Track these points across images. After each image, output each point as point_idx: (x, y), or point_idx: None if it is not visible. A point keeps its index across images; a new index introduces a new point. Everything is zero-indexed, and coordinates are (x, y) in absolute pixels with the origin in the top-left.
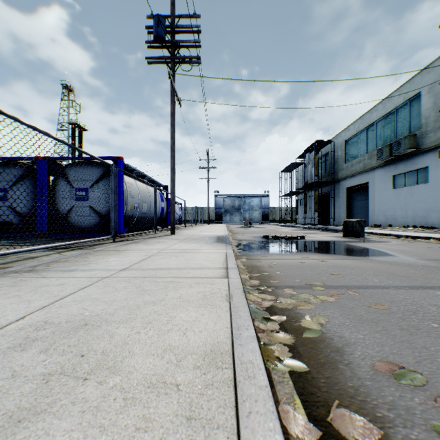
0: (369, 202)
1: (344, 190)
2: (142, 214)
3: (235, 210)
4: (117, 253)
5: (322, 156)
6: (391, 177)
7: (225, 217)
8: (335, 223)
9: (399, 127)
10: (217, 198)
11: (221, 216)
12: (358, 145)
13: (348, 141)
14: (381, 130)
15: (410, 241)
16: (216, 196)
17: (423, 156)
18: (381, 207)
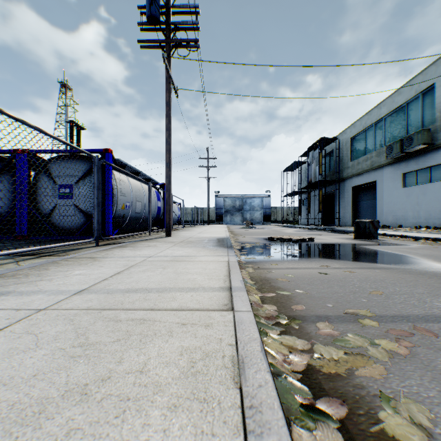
0: (377, 202)
1: (350, 189)
2: (136, 214)
3: (236, 210)
4: (91, 262)
5: (326, 154)
6: (401, 175)
7: (226, 218)
8: (339, 223)
9: (411, 122)
10: (217, 198)
11: (221, 217)
12: (365, 142)
13: (354, 139)
14: (391, 126)
15: (433, 244)
16: (217, 196)
17: (438, 152)
18: (391, 207)
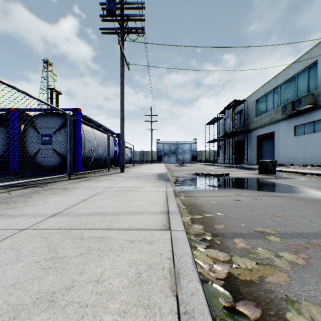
0: (275, 147)
1: (255, 137)
2: (98, 156)
3: (171, 153)
4: (64, 191)
5: (238, 112)
6: (293, 127)
7: (164, 158)
8: (247, 162)
9: (299, 88)
10: (158, 144)
11: (161, 158)
12: (266, 103)
13: (258, 101)
14: (285, 91)
15: (316, 178)
16: (158, 143)
17: (319, 110)
18: (285, 150)
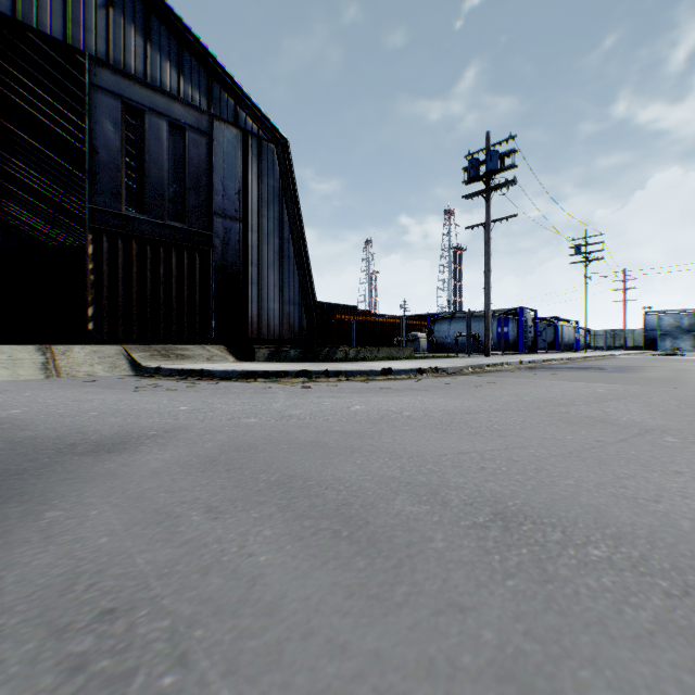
0: None
1: None
2: (564, 342)
3: (680, 331)
4: None
5: None
6: None
7: (662, 342)
8: None
9: None
10: (646, 316)
11: (653, 342)
12: None
13: None
14: None
15: None
16: (645, 314)
17: None
18: None
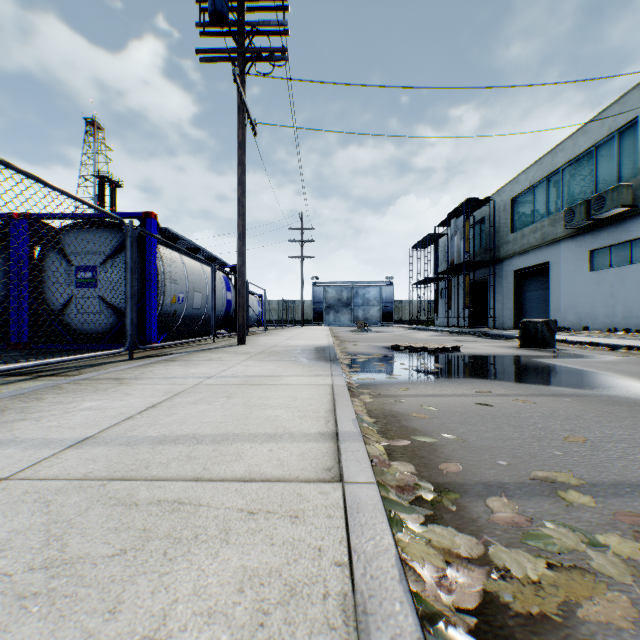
0: (551, 292)
1: (510, 274)
2: (193, 311)
3: (342, 305)
4: (114, 386)
5: (475, 223)
6: (587, 253)
7: (328, 316)
8: (495, 324)
9: (601, 174)
10: (316, 287)
11: (321, 315)
12: (533, 205)
13: (516, 200)
14: (571, 181)
15: None
16: (315, 285)
17: None
18: (571, 300)
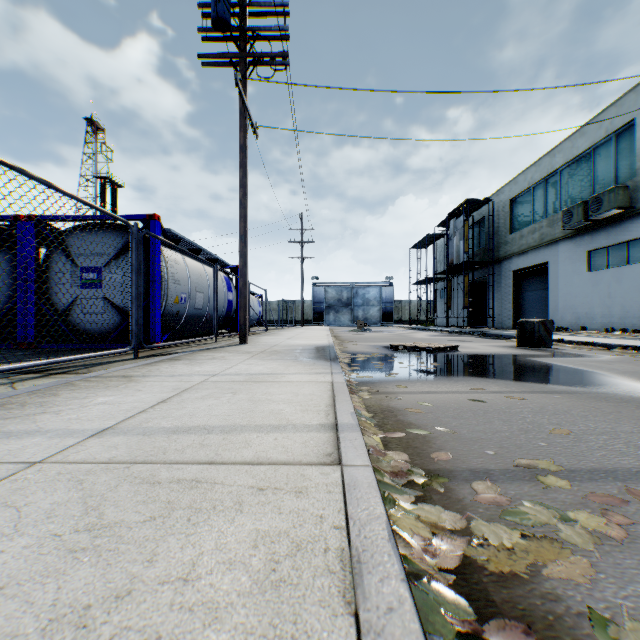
0: (549, 293)
1: (509, 274)
2: (195, 311)
3: (342, 305)
4: (124, 383)
5: (474, 224)
6: (585, 254)
7: (328, 316)
8: (494, 324)
9: (599, 176)
10: (316, 287)
11: (321, 315)
12: (531, 205)
13: (515, 201)
14: (569, 182)
15: (634, 355)
16: (315, 285)
17: (639, 220)
18: (569, 300)
